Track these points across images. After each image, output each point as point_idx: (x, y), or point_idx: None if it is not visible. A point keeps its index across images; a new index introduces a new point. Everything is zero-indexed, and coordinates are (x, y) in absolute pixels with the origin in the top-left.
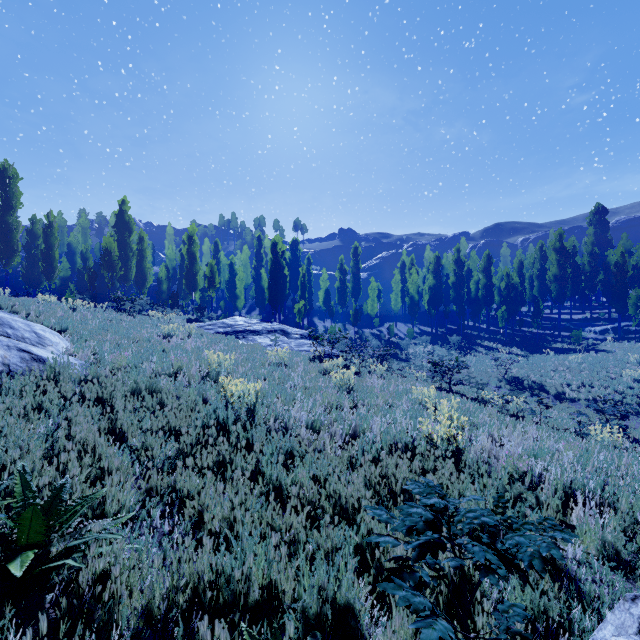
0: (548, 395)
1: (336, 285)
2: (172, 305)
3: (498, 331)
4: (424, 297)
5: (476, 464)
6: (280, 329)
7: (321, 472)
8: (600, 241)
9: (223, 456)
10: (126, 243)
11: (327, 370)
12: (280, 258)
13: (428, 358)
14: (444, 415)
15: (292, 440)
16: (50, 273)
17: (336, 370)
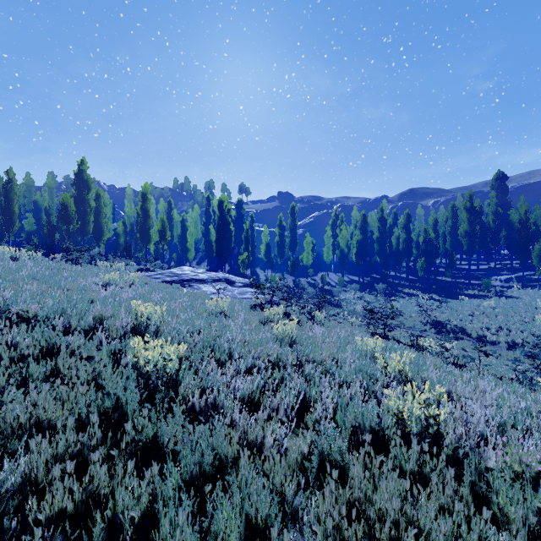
0: (470, 338)
1: (276, 239)
2: (126, 256)
3: (416, 280)
4: (352, 250)
5: (456, 447)
6: (224, 278)
7: (259, 510)
8: (501, 203)
9: (97, 486)
10: (84, 200)
11: (268, 319)
12: (226, 215)
13: (364, 305)
14: (397, 372)
15: (218, 435)
16: (9, 226)
17: (277, 319)
